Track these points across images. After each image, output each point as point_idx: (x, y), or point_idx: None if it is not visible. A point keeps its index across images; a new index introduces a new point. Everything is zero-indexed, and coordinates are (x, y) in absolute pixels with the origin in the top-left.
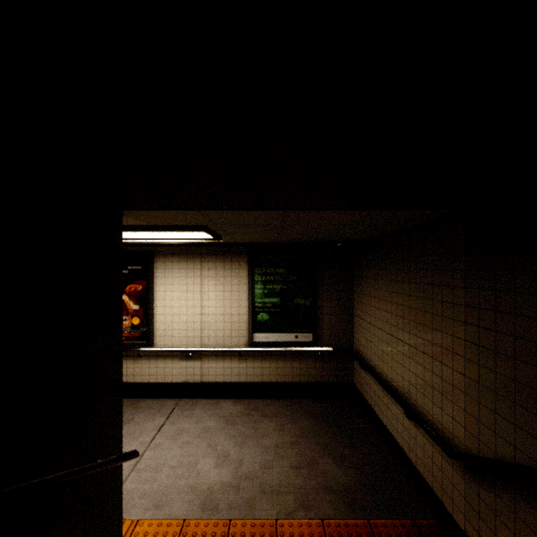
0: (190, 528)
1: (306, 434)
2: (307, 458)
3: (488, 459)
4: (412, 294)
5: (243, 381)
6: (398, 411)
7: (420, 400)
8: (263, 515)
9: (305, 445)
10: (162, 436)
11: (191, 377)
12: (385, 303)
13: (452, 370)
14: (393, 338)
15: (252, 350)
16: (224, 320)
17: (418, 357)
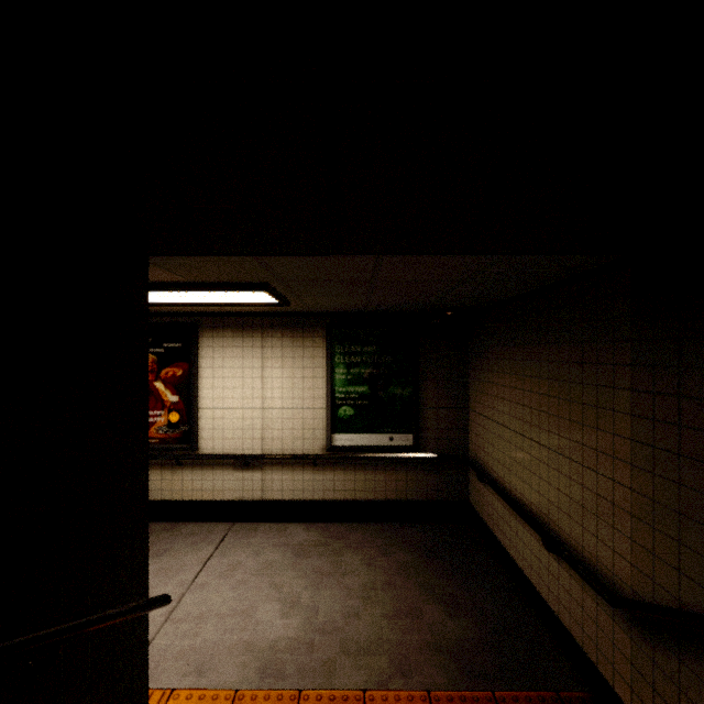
0: (245, 702)
1: (405, 570)
2: (406, 604)
3: (671, 609)
4: (552, 378)
5: (319, 498)
6: (533, 540)
7: (565, 525)
8: (345, 684)
9: (404, 586)
10: (208, 573)
11: (249, 494)
12: (513, 391)
13: (613, 482)
14: (526, 439)
15: (332, 456)
16: (293, 415)
17: (561, 464)
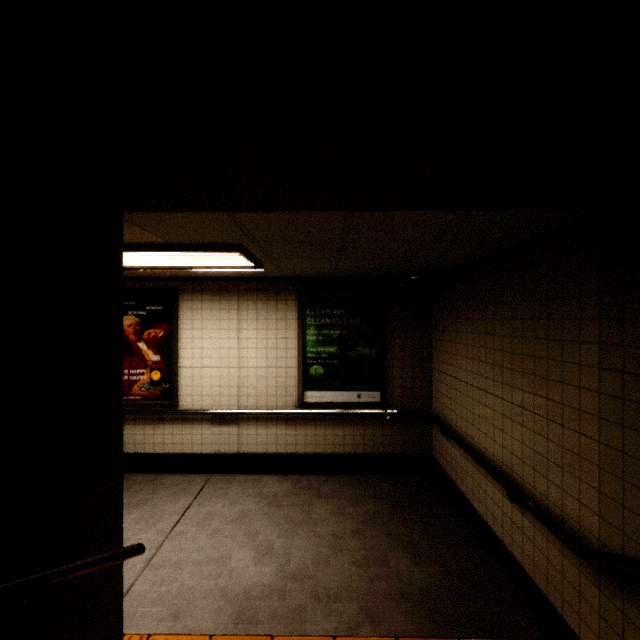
0: None
1: (373, 520)
2: (374, 552)
3: None
4: (516, 335)
5: (292, 452)
6: (496, 491)
7: (529, 477)
8: (316, 630)
9: (372, 535)
10: (187, 522)
11: (226, 447)
12: (476, 349)
13: (579, 435)
14: (489, 395)
15: (303, 412)
16: (267, 374)
17: (525, 418)
